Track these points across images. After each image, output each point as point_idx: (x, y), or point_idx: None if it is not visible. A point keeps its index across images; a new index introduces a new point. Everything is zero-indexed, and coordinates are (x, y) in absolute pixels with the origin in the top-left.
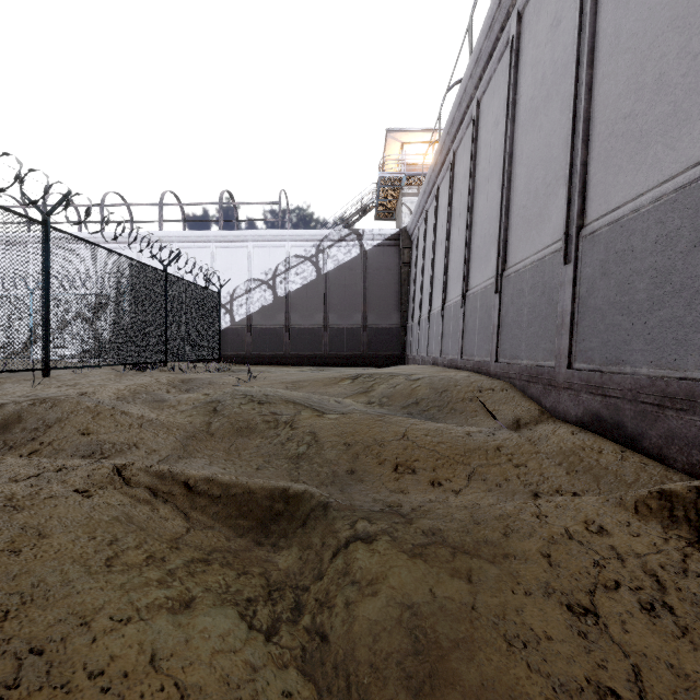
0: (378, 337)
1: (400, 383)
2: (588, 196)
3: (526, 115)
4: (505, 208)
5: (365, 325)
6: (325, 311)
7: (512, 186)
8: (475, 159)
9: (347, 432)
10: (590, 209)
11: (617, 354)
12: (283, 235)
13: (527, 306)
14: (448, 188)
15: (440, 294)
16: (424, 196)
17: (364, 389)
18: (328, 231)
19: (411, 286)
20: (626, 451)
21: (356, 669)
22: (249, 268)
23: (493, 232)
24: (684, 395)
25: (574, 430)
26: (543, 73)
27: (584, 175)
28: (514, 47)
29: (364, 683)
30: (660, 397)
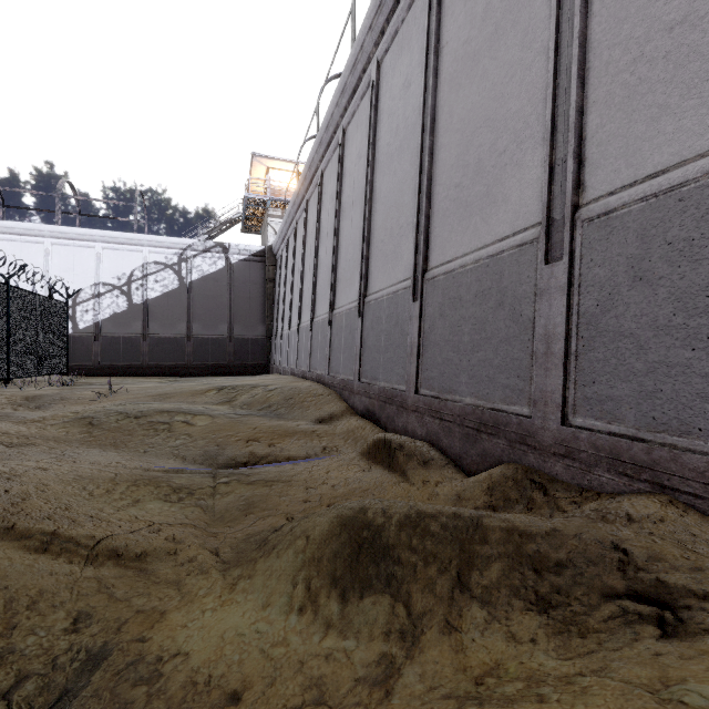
0: (245, 347)
1: (259, 393)
2: (369, 278)
3: (346, 205)
4: (335, 265)
5: (232, 335)
6: (189, 320)
7: (339, 251)
8: (320, 216)
9: (214, 431)
10: (369, 287)
11: (375, 374)
12: (140, 240)
13: (344, 339)
14: (303, 229)
15: (297, 315)
16: (286, 225)
17: (229, 399)
18: (192, 241)
19: (276, 301)
20: (375, 427)
21: (220, 510)
22: (98, 271)
23: (329, 279)
24: (391, 396)
25: (359, 418)
26: (354, 184)
27: (367, 265)
28: (341, 152)
29: (223, 512)
30: (385, 398)
